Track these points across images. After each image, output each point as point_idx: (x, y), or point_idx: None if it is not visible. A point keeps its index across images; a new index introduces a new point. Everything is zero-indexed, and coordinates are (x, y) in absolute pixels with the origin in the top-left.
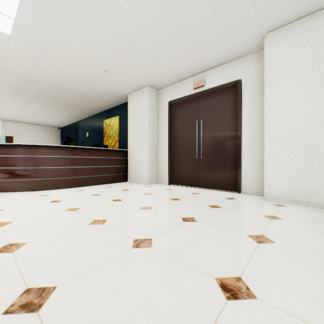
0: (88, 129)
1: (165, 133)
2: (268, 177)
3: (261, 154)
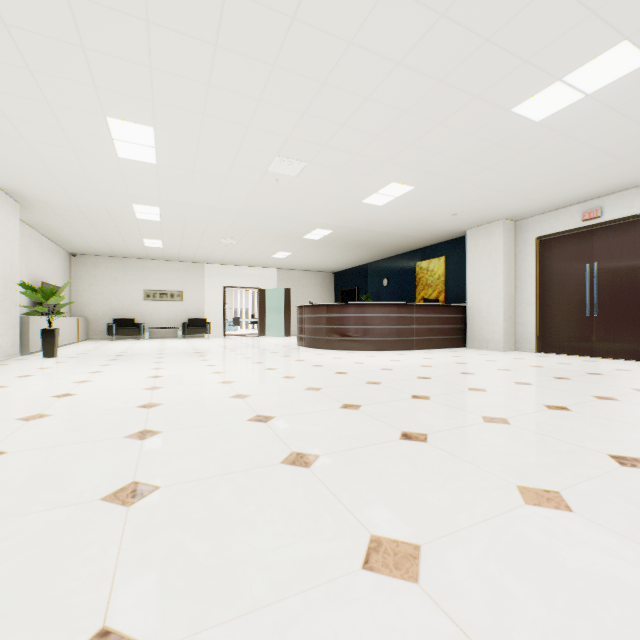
0: (386, 274)
1: (530, 281)
2: None
3: None
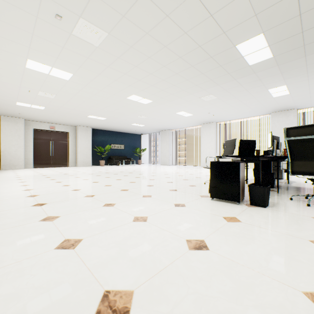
0: None
1: (31, 143)
2: (79, 161)
3: (75, 155)
